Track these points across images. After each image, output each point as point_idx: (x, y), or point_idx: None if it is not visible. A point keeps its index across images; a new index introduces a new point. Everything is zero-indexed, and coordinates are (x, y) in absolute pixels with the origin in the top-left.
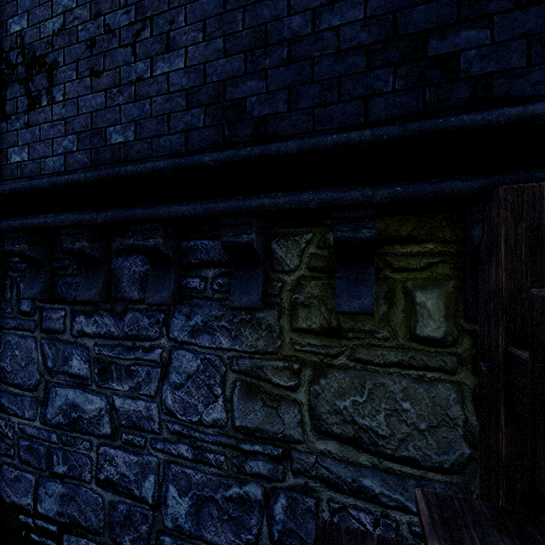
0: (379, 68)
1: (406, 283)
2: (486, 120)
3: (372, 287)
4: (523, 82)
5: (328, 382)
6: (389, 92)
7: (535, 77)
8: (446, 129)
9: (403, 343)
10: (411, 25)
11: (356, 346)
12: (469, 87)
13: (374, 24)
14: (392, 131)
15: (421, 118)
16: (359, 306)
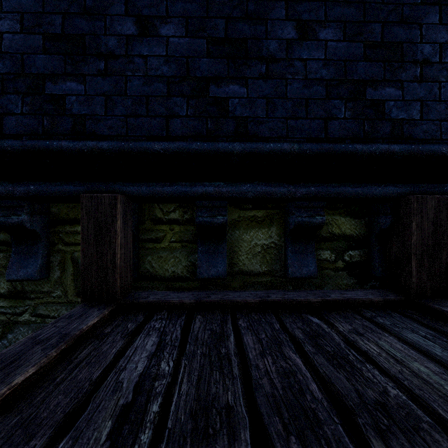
0: (11, 94)
1: (74, 254)
2: (75, 147)
3: (38, 259)
4: (103, 125)
5: (14, 336)
6: (19, 114)
7: (109, 123)
8: (52, 149)
9: (71, 299)
10: (35, 68)
11: (37, 304)
12: (72, 121)
13: (8, 58)
14: (14, 145)
15: (41, 138)
16: (25, 274)
